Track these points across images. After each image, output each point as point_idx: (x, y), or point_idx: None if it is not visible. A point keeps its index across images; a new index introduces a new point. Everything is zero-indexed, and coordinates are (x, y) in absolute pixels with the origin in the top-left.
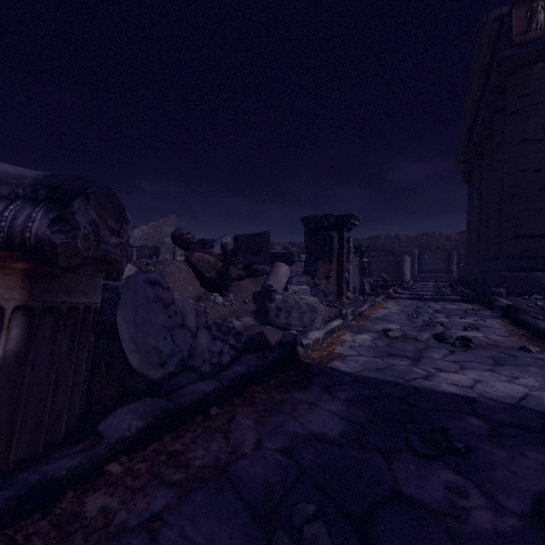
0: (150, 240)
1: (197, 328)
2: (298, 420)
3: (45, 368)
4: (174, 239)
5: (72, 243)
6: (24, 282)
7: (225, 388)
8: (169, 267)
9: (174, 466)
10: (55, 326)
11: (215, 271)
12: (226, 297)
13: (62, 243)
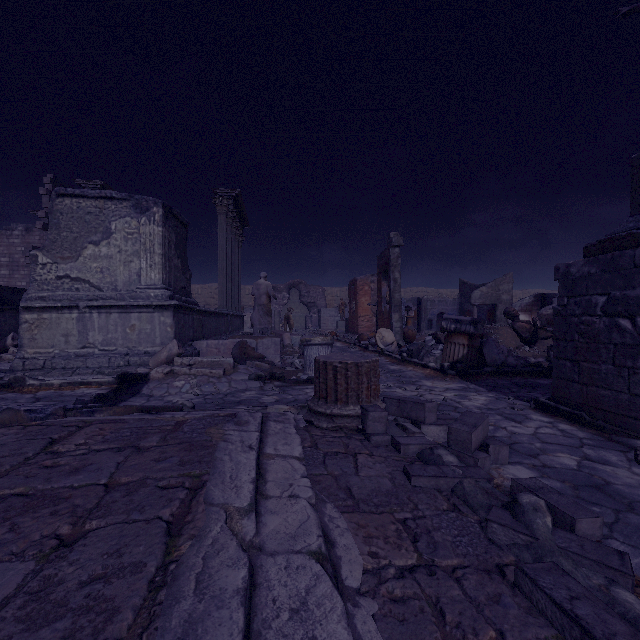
0: (488, 298)
1: (508, 356)
2: (535, 380)
3: (470, 357)
4: (505, 314)
5: (477, 333)
6: (467, 340)
7: (514, 371)
8: (501, 331)
9: (498, 377)
10: (472, 349)
11: (530, 333)
12: (532, 348)
13: (476, 333)
